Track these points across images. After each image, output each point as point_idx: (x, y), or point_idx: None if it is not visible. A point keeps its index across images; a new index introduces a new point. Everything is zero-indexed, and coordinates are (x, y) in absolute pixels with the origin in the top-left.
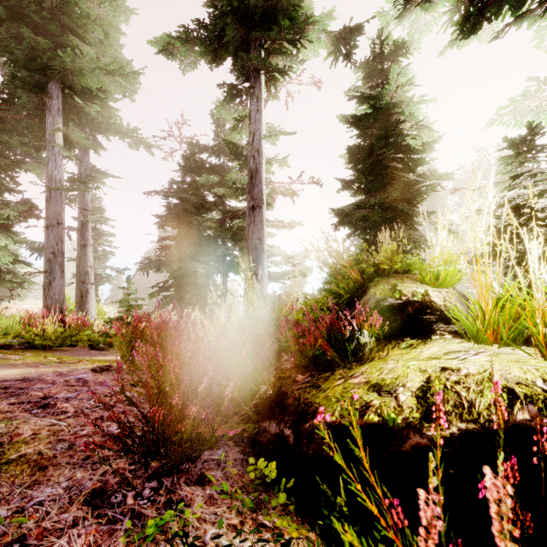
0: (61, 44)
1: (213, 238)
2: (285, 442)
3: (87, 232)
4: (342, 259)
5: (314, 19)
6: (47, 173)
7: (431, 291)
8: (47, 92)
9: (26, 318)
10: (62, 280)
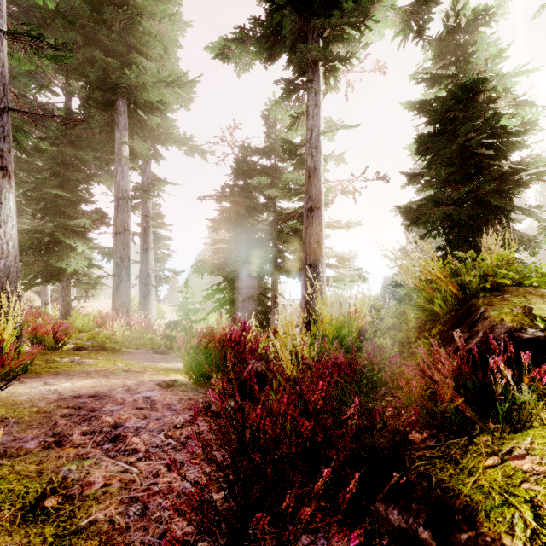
0: (127, 62)
1: (264, 240)
2: None
3: (149, 236)
4: (435, 269)
5: None
6: (115, 183)
7: None
8: (115, 109)
9: (99, 320)
10: (128, 283)
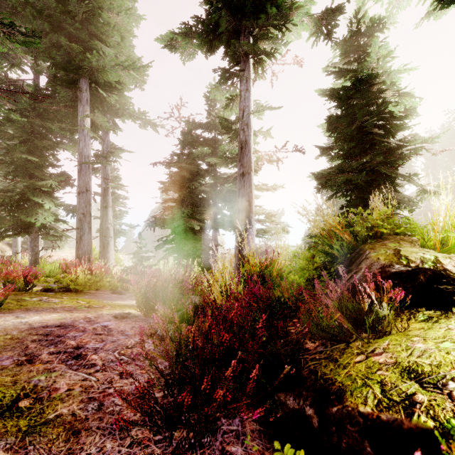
0: (89, 48)
1: (206, 199)
2: (308, 422)
3: (108, 196)
4: (335, 222)
5: (298, 4)
6: (79, 150)
7: (442, 258)
8: (79, 87)
9: (64, 266)
10: (90, 235)
